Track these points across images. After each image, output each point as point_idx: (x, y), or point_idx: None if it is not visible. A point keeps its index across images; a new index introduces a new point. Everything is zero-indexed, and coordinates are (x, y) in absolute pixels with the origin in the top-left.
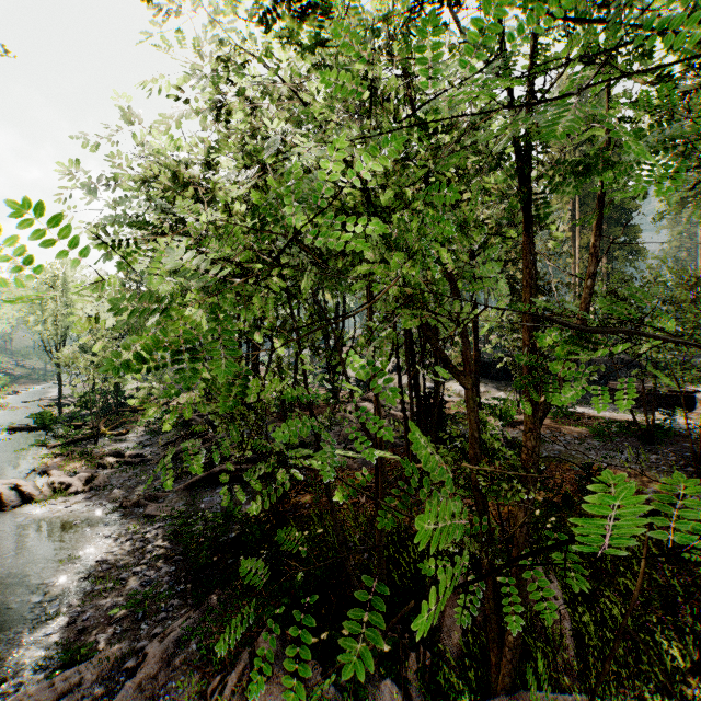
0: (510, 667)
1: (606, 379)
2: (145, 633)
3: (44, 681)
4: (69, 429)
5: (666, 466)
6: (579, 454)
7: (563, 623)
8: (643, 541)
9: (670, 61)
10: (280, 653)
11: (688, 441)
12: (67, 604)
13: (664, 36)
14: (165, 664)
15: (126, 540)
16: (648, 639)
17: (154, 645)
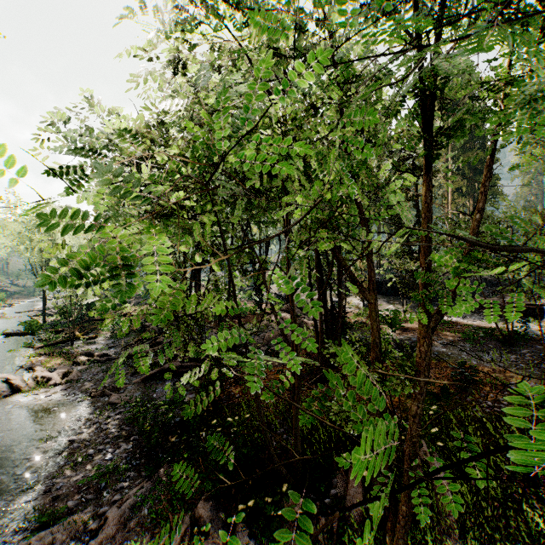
0: (403, 531)
1: (473, 295)
2: (106, 500)
3: (22, 541)
4: (51, 334)
5: (523, 364)
6: (454, 354)
7: (445, 493)
8: (507, 425)
9: (539, 30)
10: (215, 517)
11: (540, 344)
12: (44, 475)
13: (540, 2)
14: (122, 526)
15: (93, 423)
16: (515, 507)
17: (114, 510)
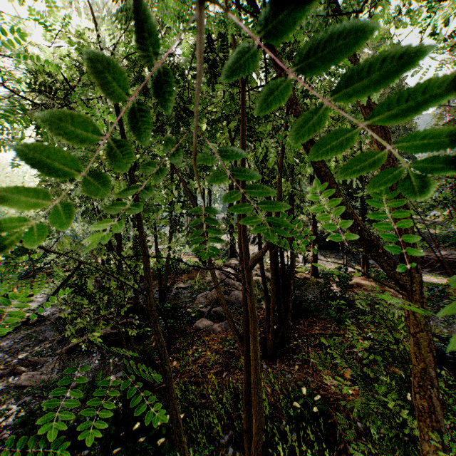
0: None
1: None
2: None
3: None
4: None
5: None
6: None
7: None
8: None
9: None
10: None
11: None
12: None
13: None
14: None
15: None
16: None
17: None
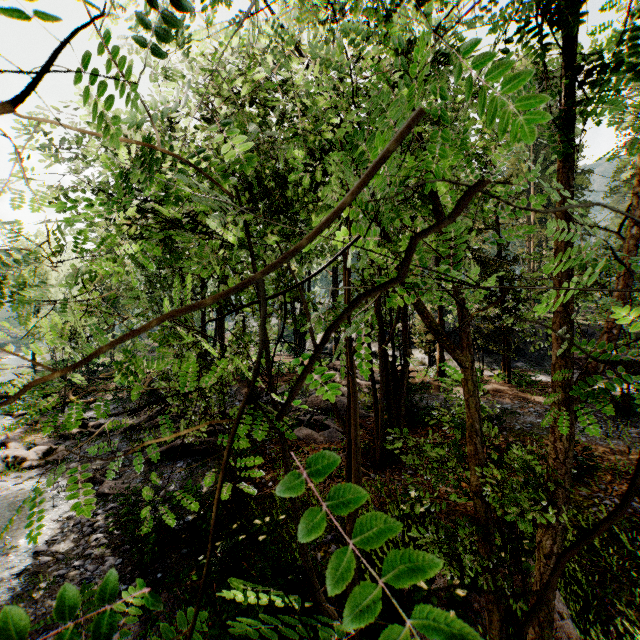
0: None
1: None
2: None
3: None
4: (38, 398)
5: None
6: None
7: None
8: None
9: None
10: None
11: None
12: None
13: None
14: None
15: (73, 525)
16: None
17: None
